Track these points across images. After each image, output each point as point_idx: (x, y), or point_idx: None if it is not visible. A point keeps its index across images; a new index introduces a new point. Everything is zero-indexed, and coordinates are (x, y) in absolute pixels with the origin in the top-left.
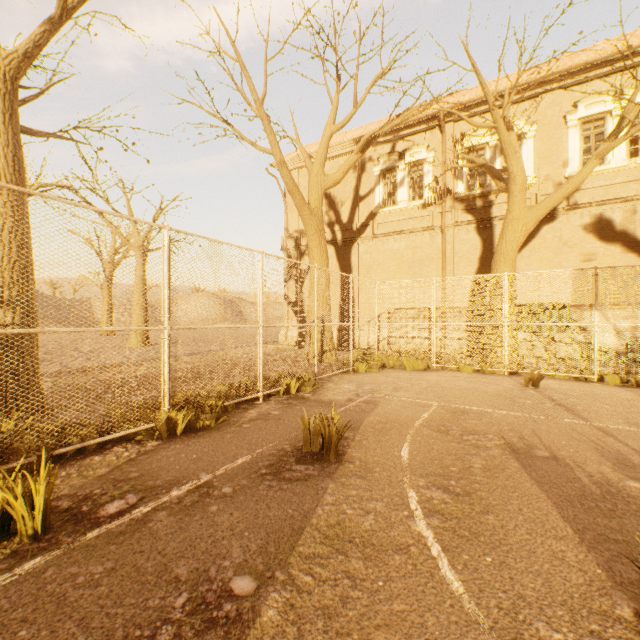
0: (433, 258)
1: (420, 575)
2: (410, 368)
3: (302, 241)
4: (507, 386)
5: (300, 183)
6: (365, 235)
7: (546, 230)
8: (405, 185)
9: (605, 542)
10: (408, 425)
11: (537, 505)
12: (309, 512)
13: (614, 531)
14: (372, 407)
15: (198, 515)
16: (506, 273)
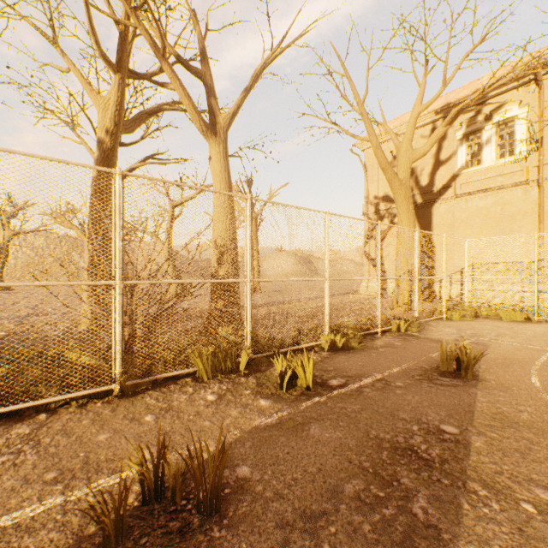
0: (526, 212)
1: None
2: (506, 319)
3: (381, 206)
4: None
5: None
6: (446, 196)
7: None
8: (492, 144)
9: None
10: (528, 363)
11: None
12: (470, 404)
13: None
14: (483, 347)
15: (391, 393)
16: None
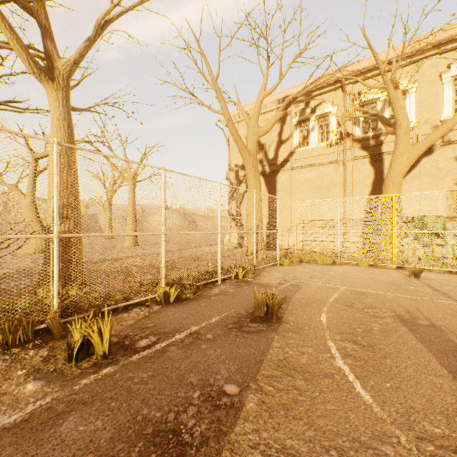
0: (336, 183)
1: (342, 391)
2: (321, 263)
3: (240, 173)
4: (395, 276)
5: (239, 132)
6: (286, 168)
7: (425, 161)
8: (315, 131)
9: None
10: (324, 301)
11: (421, 355)
12: (264, 351)
13: None
14: (296, 288)
15: (195, 349)
16: (394, 194)
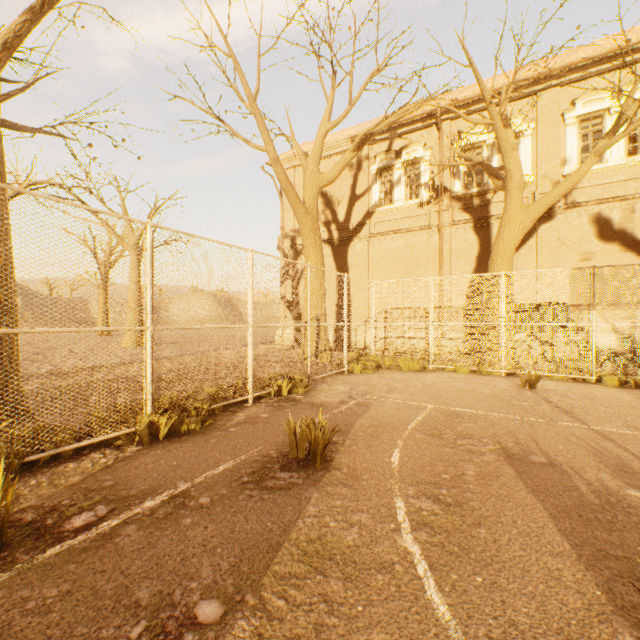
0: (430, 257)
1: (404, 598)
2: (406, 369)
3: (298, 240)
4: (504, 387)
5: (296, 182)
6: (362, 234)
7: (544, 229)
8: (402, 184)
9: (605, 559)
10: (400, 429)
11: (532, 517)
12: (289, 525)
13: (614, 546)
14: (364, 409)
15: (170, 529)
16: (503, 272)
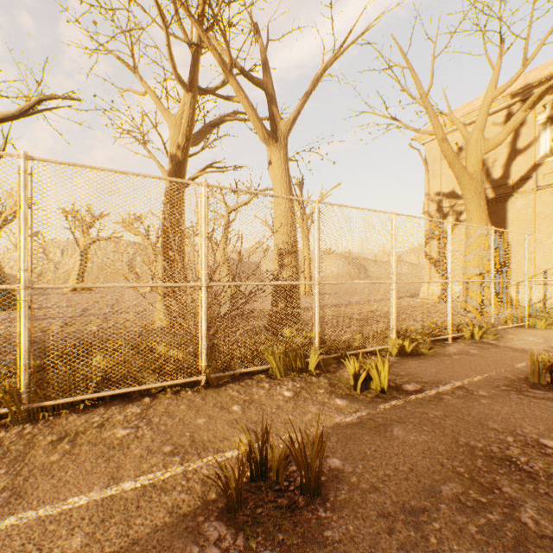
0: None
1: None
2: None
3: (444, 203)
4: None
5: None
6: (525, 188)
7: None
8: None
9: None
10: None
11: None
12: None
13: None
14: None
15: (474, 402)
16: None
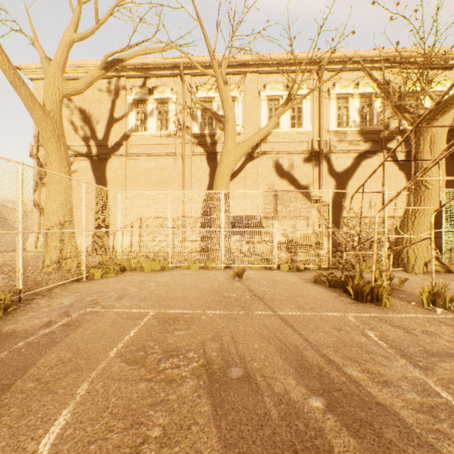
0: (176, 178)
1: None
2: (149, 269)
3: None
4: (221, 280)
5: None
6: (119, 153)
7: (249, 166)
8: (154, 116)
9: None
10: (99, 358)
11: None
12: None
13: None
14: (70, 332)
15: None
16: (223, 191)
